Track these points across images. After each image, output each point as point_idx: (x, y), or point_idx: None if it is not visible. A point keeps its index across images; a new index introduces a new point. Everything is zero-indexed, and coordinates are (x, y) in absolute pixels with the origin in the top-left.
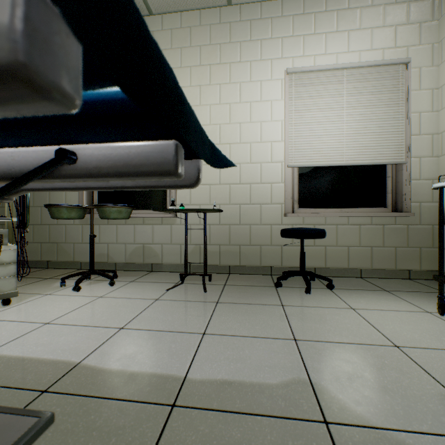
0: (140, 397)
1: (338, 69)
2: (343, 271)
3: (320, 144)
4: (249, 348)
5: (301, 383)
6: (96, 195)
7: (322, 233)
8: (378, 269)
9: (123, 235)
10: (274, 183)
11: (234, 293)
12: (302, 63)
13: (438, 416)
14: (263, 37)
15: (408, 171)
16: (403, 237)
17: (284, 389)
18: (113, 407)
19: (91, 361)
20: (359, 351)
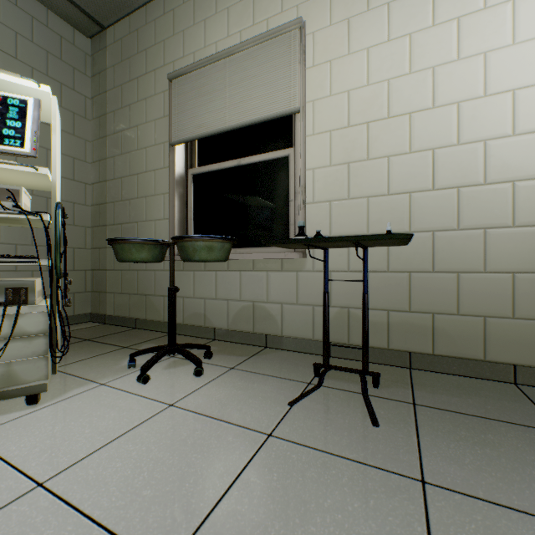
0: None
1: None
2: None
3: None
4: None
5: None
6: (192, 229)
7: None
8: None
9: (224, 287)
10: (523, 181)
11: (454, 442)
12: None
13: None
14: None
15: None
16: None
17: None
18: None
19: None
20: None
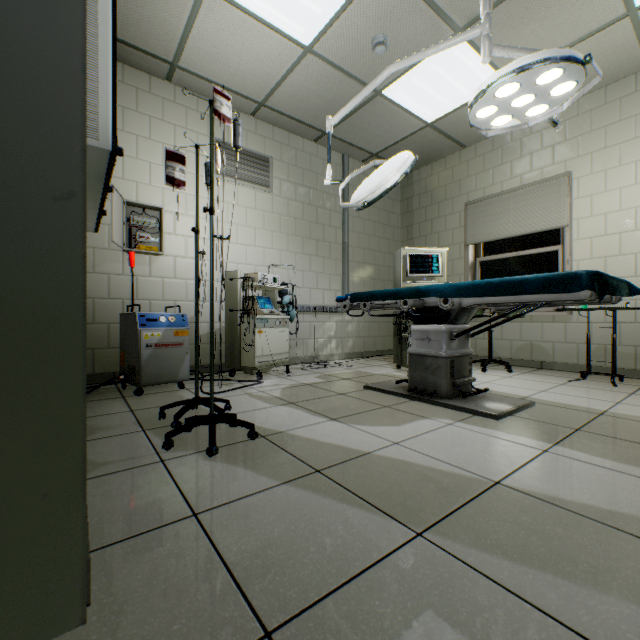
0: (577, 409)
1: None
2: None
3: None
4: None
5: None
6: None
7: None
8: None
9: (507, 332)
10: None
11: None
12: None
13: None
14: None
15: None
16: None
17: None
18: (562, 408)
19: (534, 397)
20: None
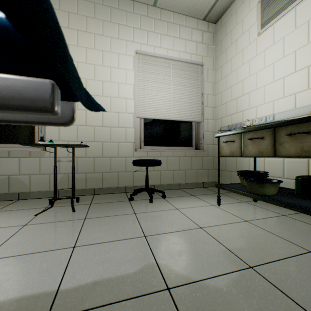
0: None
1: (168, 59)
2: (171, 186)
3: (157, 105)
4: (113, 250)
5: (151, 266)
6: None
7: (159, 162)
8: (189, 183)
9: None
10: (128, 128)
11: (99, 209)
12: (146, 49)
13: (223, 263)
14: (120, 23)
15: (203, 126)
16: (200, 164)
17: (140, 274)
18: None
19: None
20: (183, 235)
